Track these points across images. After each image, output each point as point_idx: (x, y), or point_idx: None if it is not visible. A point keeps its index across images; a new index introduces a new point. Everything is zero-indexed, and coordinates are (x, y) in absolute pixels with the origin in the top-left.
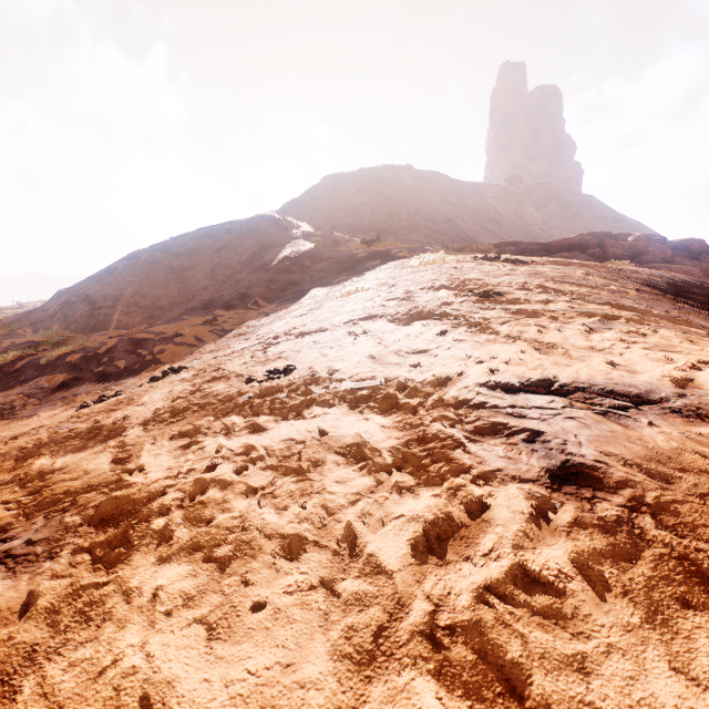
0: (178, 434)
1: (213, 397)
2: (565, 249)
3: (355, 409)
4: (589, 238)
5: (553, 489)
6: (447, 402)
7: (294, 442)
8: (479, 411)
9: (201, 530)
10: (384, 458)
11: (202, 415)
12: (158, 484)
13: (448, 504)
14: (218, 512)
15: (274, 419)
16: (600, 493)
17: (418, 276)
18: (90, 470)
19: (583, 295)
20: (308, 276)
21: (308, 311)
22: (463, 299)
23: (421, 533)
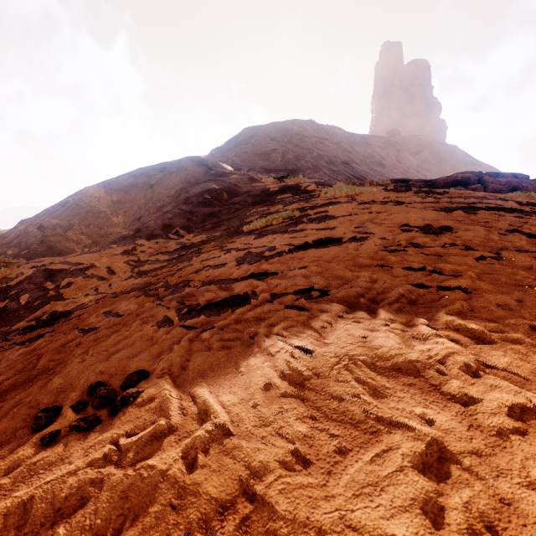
0: None
1: None
2: (449, 185)
3: None
4: (471, 175)
5: None
6: None
7: None
8: None
9: None
10: None
11: None
12: None
13: None
14: None
15: None
16: None
17: (332, 207)
18: None
19: None
20: (225, 208)
21: (219, 244)
22: (404, 236)
23: None
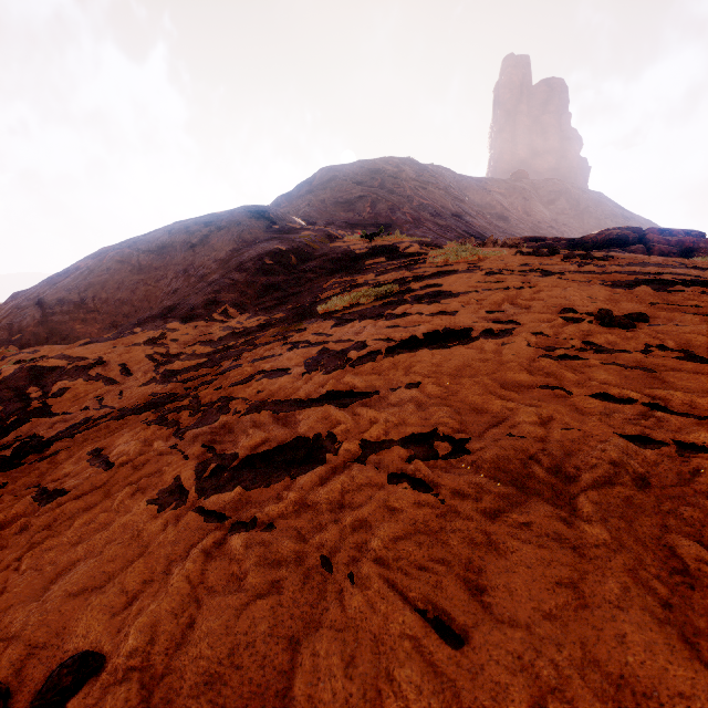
0: None
1: None
2: (600, 246)
3: None
4: (629, 232)
5: None
6: None
7: None
8: None
9: None
10: None
11: None
12: None
13: None
14: None
15: None
16: None
17: (447, 279)
18: None
19: None
20: (293, 277)
21: (282, 331)
22: (573, 330)
23: None
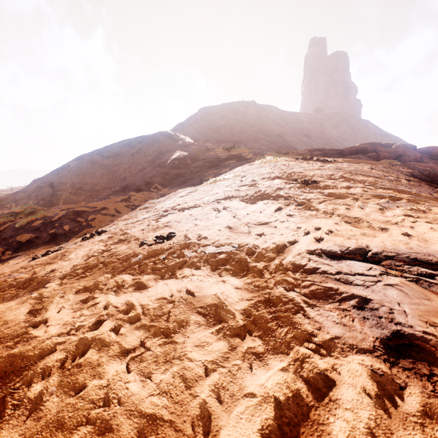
0: (83, 289)
1: (115, 256)
2: (353, 153)
3: (215, 270)
4: (368, 146)
5: (390, 362)
6: (285, 267)
7: (165, 301)
8: (312, 276)
9: (69, 401)
10: (237, 321)
11: (103, 272)
12: (51, 341)
13: (295, 379)
14: (90, 378)
15: (154, 277)
16: (437, 369)
17: (260, 170)
18: (9, 320)
19: (372, 183)
20: (189, 170)
21: (188, 193)
22: (291, 186)
23: (273, 419)
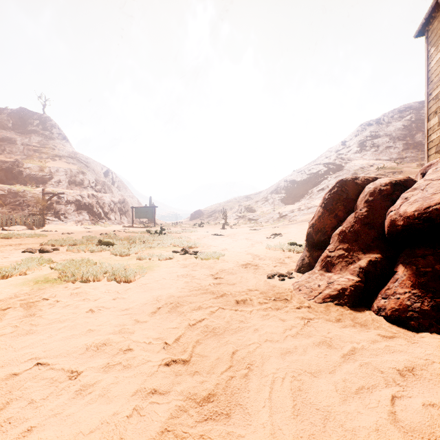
0: None
1: None
2: None
3: None
4: None
5: None
6: None
7: None
8: None
9: None
10: None
11: None
12: None
13: None
14: None
15: None
16: None
17: None
18: None
19: None
20: None
21: None
22: None
23: None
